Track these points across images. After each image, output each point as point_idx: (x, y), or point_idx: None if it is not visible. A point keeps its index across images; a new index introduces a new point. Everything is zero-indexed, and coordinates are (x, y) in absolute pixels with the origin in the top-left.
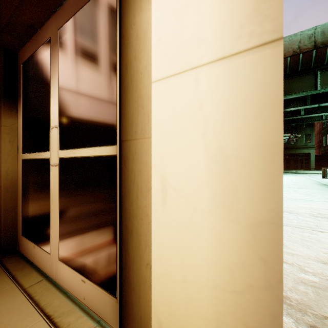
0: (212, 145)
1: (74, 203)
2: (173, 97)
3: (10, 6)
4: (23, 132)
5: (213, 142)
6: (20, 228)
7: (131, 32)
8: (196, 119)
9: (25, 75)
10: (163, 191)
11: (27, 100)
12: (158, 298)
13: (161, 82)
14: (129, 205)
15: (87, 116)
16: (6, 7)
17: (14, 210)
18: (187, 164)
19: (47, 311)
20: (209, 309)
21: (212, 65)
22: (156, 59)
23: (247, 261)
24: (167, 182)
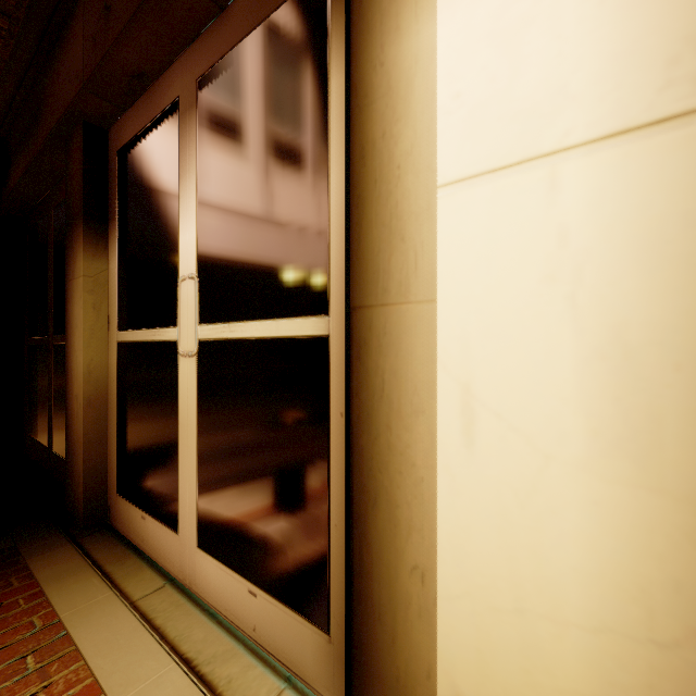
0: (595, 321)
1: (232, 433)
2: (492, 217)
3: (102, 39)
4: (121, 289)
5: (596, 315)
6: (114, 479)
7: (375, 81)
8: (550, 265)
9: (124, 174)
10: (467, 417)
11: (129, 223)
12: (454, 642)
13: (462, 186)
14: (369, 442)
15: (262, 256)
16: (94, 42)
17: (101, 444)
18: (527, 360)
19: (183, 650)
20: (586, 675)
21: (593, 149)
22: (449, 138)
23: (689, 578)
24: (476, 397)
